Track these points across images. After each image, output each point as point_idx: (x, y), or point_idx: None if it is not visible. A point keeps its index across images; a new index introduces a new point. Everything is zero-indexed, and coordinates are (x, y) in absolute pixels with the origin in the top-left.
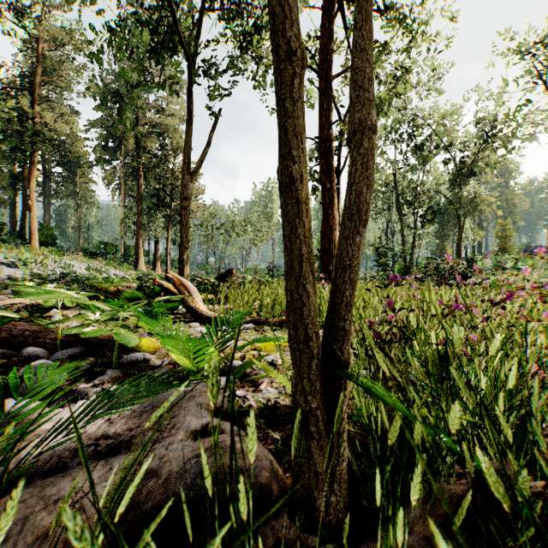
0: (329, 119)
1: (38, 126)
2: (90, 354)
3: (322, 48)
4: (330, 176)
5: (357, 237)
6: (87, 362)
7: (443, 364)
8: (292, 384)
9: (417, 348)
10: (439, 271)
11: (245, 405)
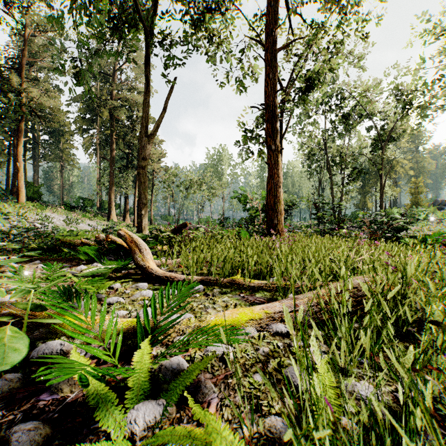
0: (273, 87)
1: (25, 99)
2: None
3: (267, 23)
4: (274, 139)
5: None
6: None
7: None
8: None
9: None
10: (376, 225)
11: None
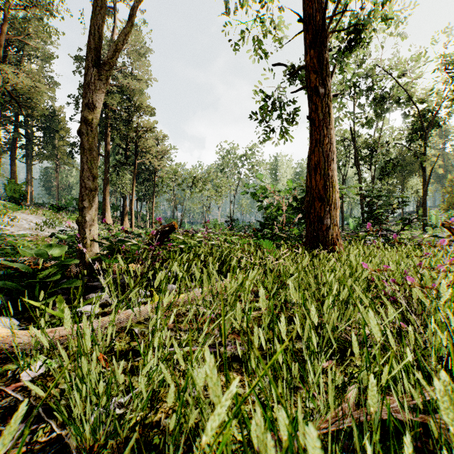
0: None
1: None
2: None
3: None
4: (323, 76)
5: None
6: None
7: None
8: None
9: None
10: None
11: None
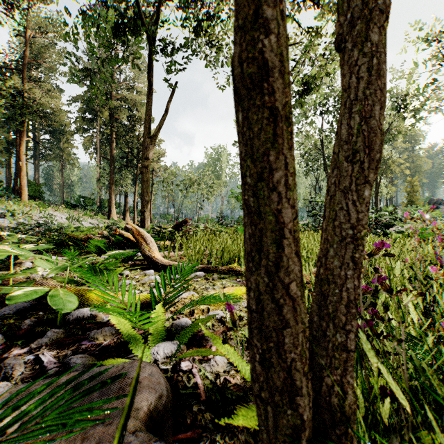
0: None
1: (27, 100)
2: (40, 307)
3: None
4: None
5: (365, 189)
6: (31, 320)
7: None
8: None
9: (393, 323)
10: None
11: (190, 384)
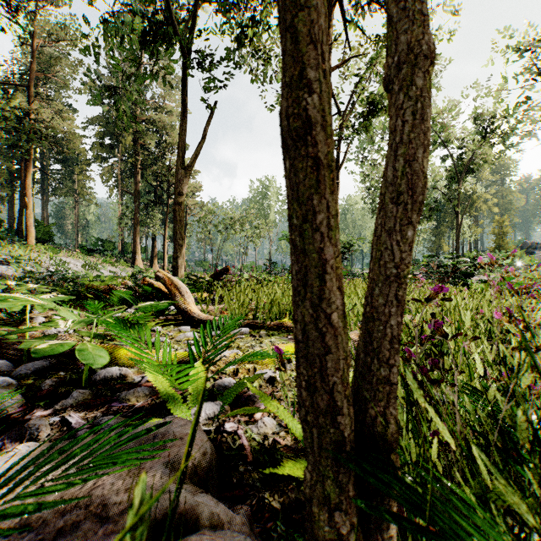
0: None
1: (34, 122)
2: (61, 366)
3: None
4: None
5: (409, 230)
6: (53, 379)
7: (528, 421)
8: (304, 478)
9: (458, 377)
10: (443, 269)
11: (235, 445)
